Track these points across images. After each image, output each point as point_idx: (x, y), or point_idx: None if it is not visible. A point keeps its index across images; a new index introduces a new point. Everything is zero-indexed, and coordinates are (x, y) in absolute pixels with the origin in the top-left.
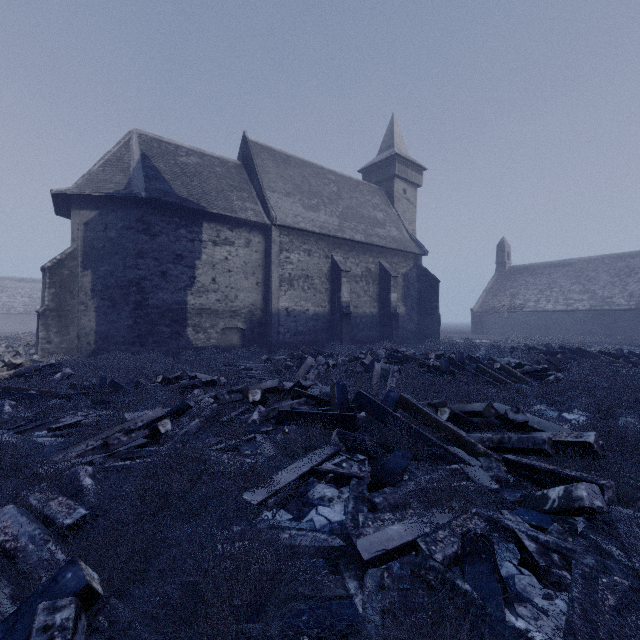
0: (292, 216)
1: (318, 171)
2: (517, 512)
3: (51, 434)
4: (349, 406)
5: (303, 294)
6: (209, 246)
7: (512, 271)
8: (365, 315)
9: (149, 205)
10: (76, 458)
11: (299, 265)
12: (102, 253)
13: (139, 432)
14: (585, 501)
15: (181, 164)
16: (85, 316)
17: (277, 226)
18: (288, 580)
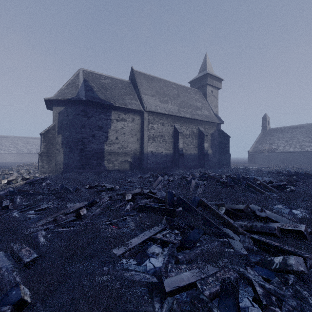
0: (154, 106)
1: (168, 83)
2: (255, 269)
3: (34, 213)
4: (174, 204)
5: (160, 144)
6: (114, 122)
7: (270, 131)
8: (191, 154)
9: (87, 103)
10: (38, 227)
11: (158, 130)
12: (66, 126)
13: (71, 214)
14: (293, 267)
15: (102, 83)
16: (59, 155)
17: (147, 111)
18: (122, 301)
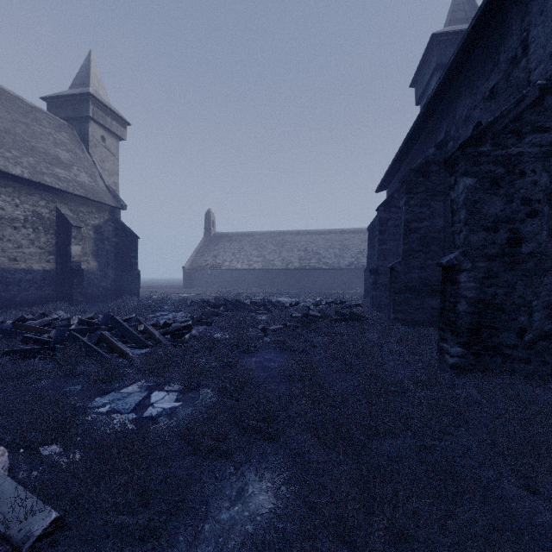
0: None
1: None
2: None
3: None
4: None
5: None
6: None
7: (216, 237)
8: (32, 270)
9: None
10: None
11: None
12: None
13: None
14: None
15: None
16: None
17: None
18: None
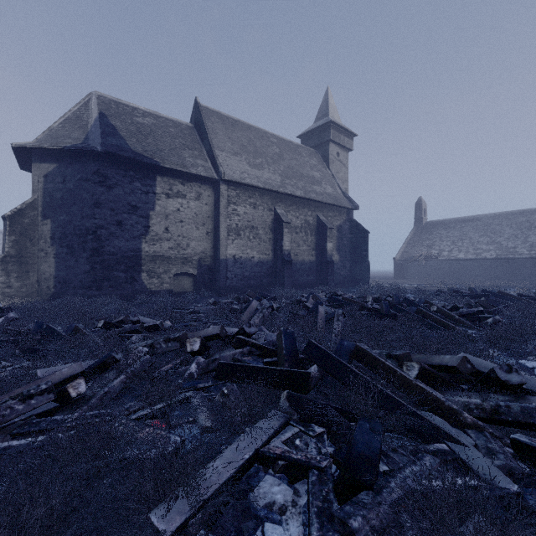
0: (239, 172)
1: (262, 134)
2: None
3: None
4: (298, 358)
5: (249, 243)
6: (162, 198)
7: (428, 225)
8: (304, 262)
9: (105, 159)
10: None
11: (245, 217)
12: (61, 203)
13: (41, 397)
14: None
15: (137, 124)
16: (45, 262)
17: (225, 181)
18: None
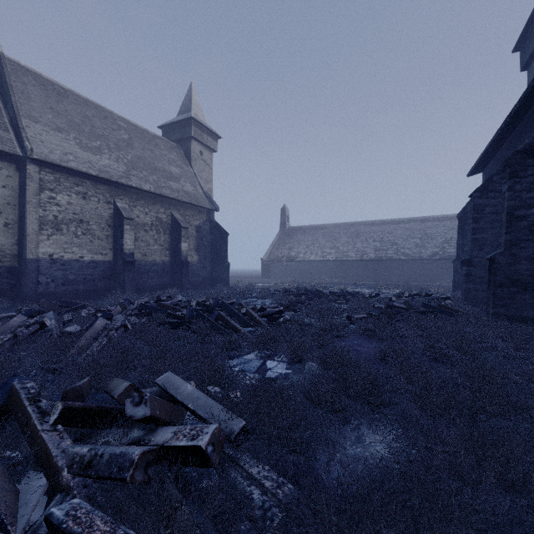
0: (60, 153)
1: (106, 115)
2: None
3: None
4: None
5: (75, 240)
6: None
7: (290, 230)
8: (155, 263)
9: None
10: None
11: (70, 208)
12: None
13: None
14: None
15: None
16: None
17: (36, 160)
18: None
